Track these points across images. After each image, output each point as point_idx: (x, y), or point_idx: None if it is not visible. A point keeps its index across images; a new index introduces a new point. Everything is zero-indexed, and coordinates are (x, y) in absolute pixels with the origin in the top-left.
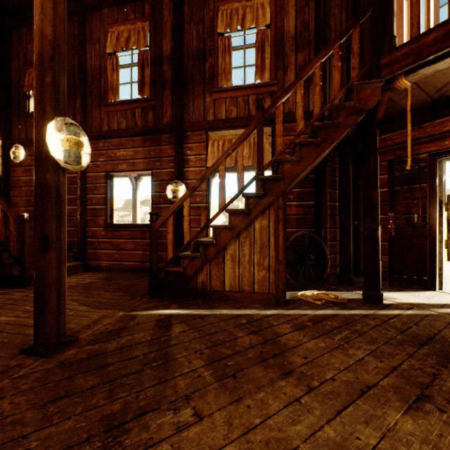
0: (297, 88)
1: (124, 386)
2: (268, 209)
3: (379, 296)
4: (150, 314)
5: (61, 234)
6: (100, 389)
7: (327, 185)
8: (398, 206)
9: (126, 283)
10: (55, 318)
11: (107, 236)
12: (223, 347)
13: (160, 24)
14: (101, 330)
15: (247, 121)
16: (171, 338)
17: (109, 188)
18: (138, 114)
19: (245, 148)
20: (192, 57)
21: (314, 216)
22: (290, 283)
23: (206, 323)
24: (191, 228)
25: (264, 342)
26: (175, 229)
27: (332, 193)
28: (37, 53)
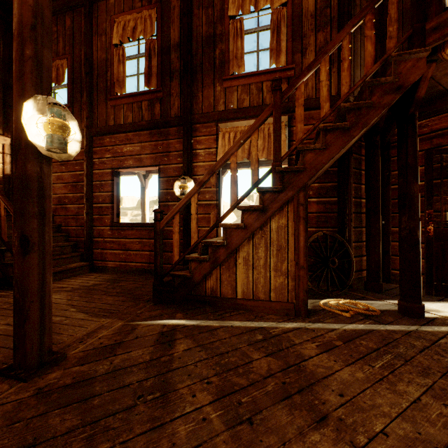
0: (321, 65)
1: (108, 431)
2: (286, 206)
3: (420, 308)
4: (152, 325)
5: (45, 235)
6: (78, 436)
7: (351, 180)
8: (436, 202)
9: (131, 286)
10: (37, 333)
11: (113, 236)
12: (235, 374)
13: (168, 11)
14: (95, 344)
15: (260, 111)
16: (173, 359)
17: (115, 186)
18: (144, 107)
19: (259, 139)
20: (201, 43)
21: (337, 214)
22: (309, 289)
23: (215, 339)
24: (200, 228)
25: (285, 369)
26: (183, 228)
27: (357, 188)
28: (16, 22)
